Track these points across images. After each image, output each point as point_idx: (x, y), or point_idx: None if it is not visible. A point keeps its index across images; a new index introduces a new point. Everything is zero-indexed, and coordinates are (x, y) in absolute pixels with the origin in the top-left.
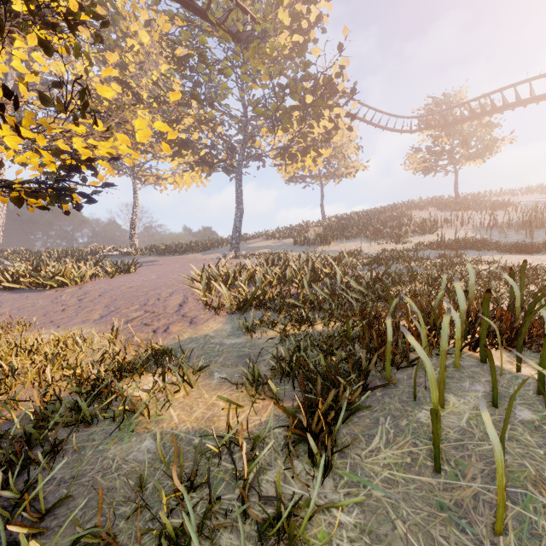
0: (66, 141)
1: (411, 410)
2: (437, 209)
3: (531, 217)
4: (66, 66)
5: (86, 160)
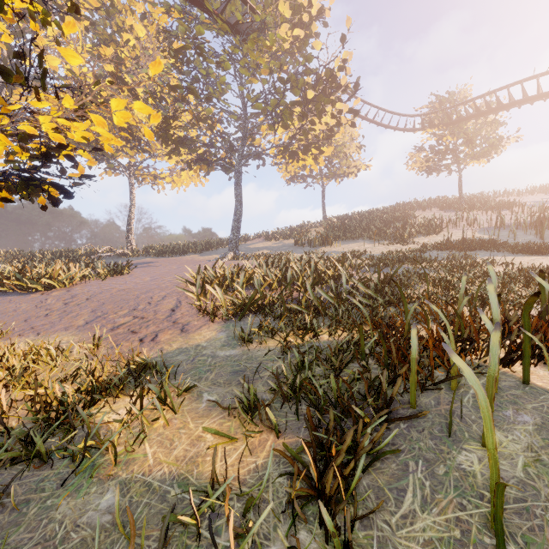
0: (30, 120)
1: (448, 451)
2: (440, 209)
3: (540, 217)
4: (58, 61)
5: (58, 146)
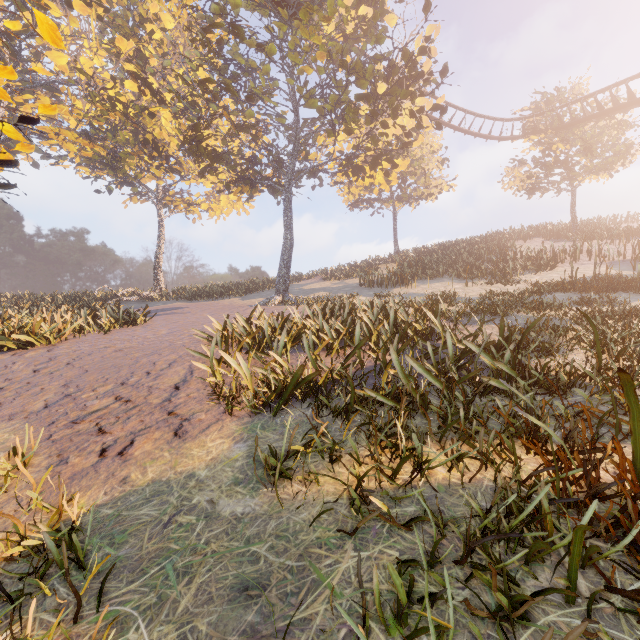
0: None
1: None
2: (546, 239)
3: None
4: (66, 58)
5: None
